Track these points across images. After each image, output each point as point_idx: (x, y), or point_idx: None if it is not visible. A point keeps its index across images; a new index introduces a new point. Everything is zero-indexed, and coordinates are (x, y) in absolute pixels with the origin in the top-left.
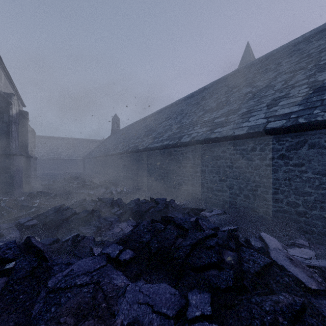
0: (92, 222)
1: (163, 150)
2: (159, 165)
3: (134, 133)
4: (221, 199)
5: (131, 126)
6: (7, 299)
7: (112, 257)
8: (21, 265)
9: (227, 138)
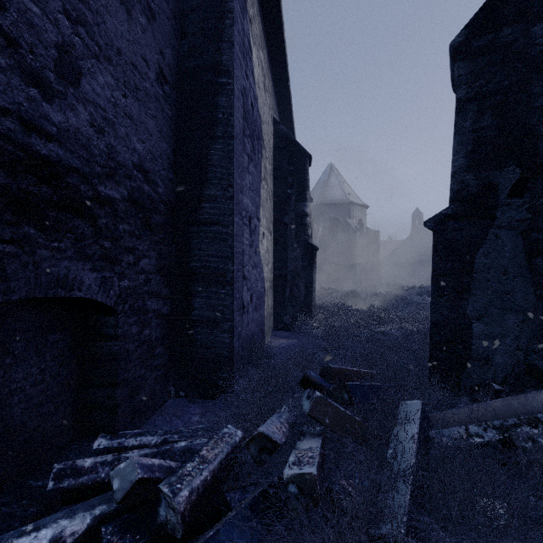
0: None
1: None
2: None
3: None
4: None
5: None
6: None
7: None
8: None
9: None
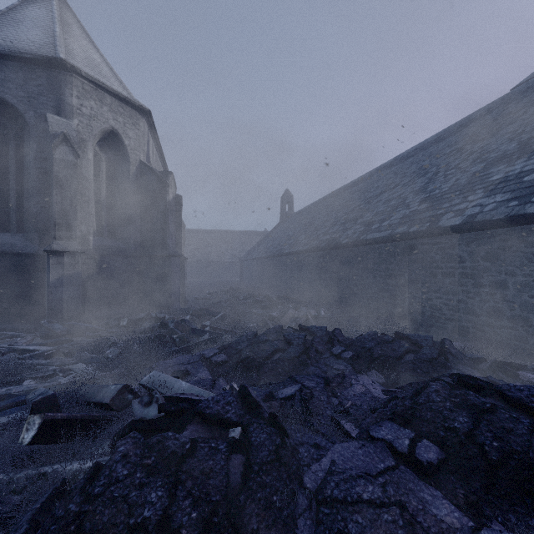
0: (310, 369)
1: (393, 243)
2: (385, 271)
3: (324, 217)
4: None
5: (314, 205)
6: (259, 499)
7: (400, 451)
8: (258, 437)
9: None
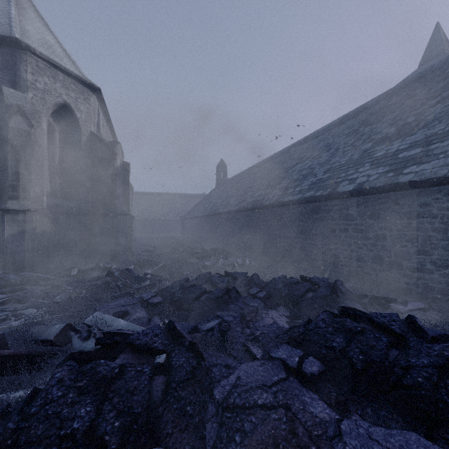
0: (230, 306)
1: (303, 204)
2: (297, 227)
3: (251, 183)
4: (420, 285)
5: (244, 173)
6: (175, 410)
7: (291, 366)
8: (178, 361)
9: (436, 182)
